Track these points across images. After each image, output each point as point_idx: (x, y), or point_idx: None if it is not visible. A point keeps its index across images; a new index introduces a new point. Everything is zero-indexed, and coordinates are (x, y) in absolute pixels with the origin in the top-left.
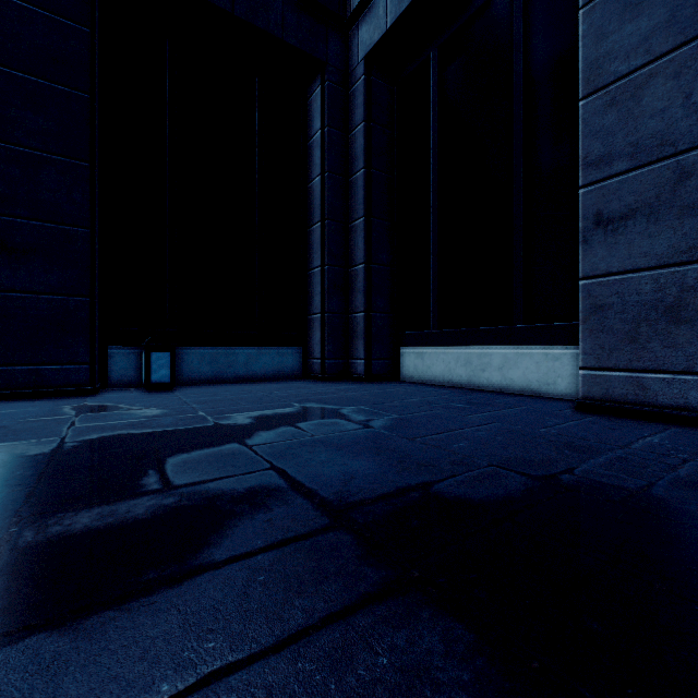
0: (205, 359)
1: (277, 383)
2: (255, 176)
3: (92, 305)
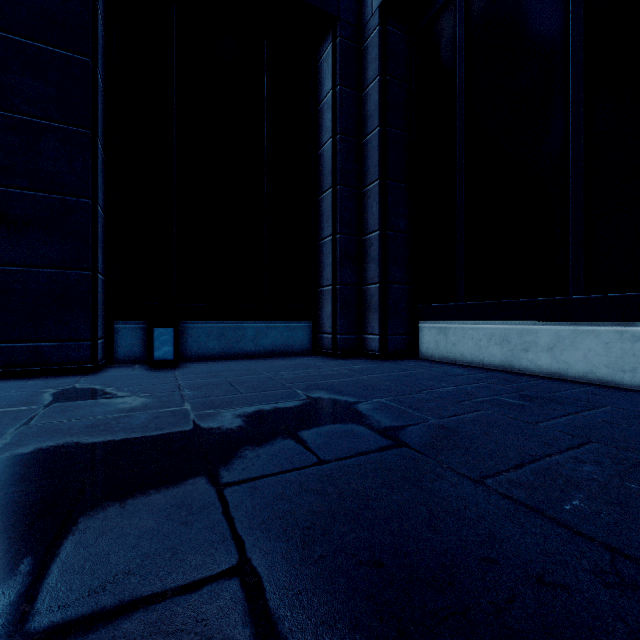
0: (212, 334)
1: (285, 360)
2: (264, 143)
3: (94, 279)
